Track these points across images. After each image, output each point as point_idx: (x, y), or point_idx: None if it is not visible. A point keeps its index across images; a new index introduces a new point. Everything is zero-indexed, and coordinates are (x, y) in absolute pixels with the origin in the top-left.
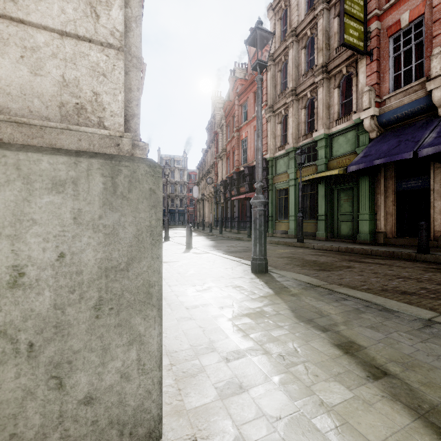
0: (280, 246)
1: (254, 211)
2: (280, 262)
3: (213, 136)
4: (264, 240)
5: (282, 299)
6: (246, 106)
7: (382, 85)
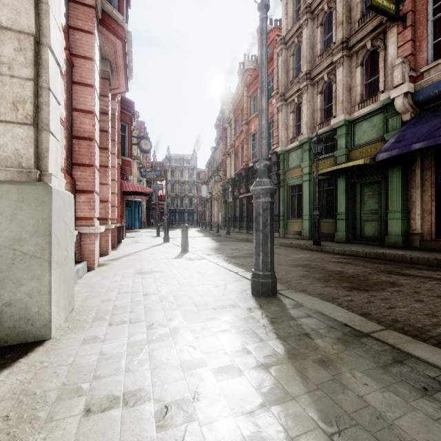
0: (293, 249)
1: (256, 203)
2: (293, 273)
3: (221, 132)
4: (270, 246)
5: (302, 378)
6: (255, 97)
7: (418, 56)
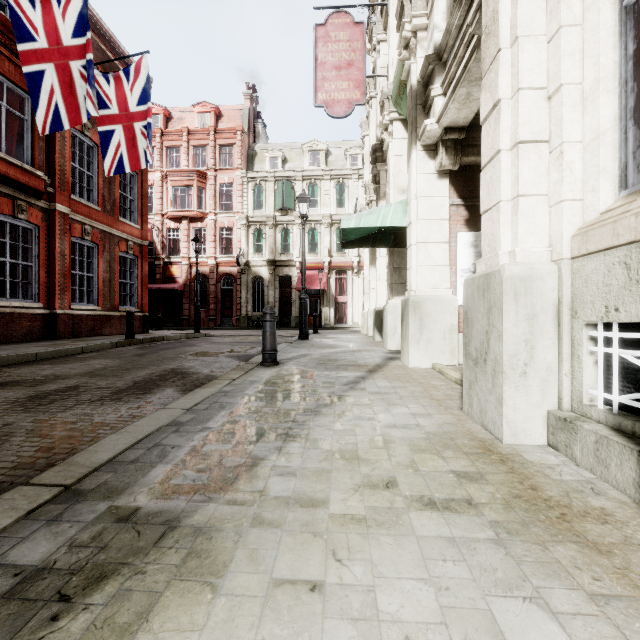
0: None
1: None
2: None
3: None
4: None
5: (244, 474)
6: None
7: None
